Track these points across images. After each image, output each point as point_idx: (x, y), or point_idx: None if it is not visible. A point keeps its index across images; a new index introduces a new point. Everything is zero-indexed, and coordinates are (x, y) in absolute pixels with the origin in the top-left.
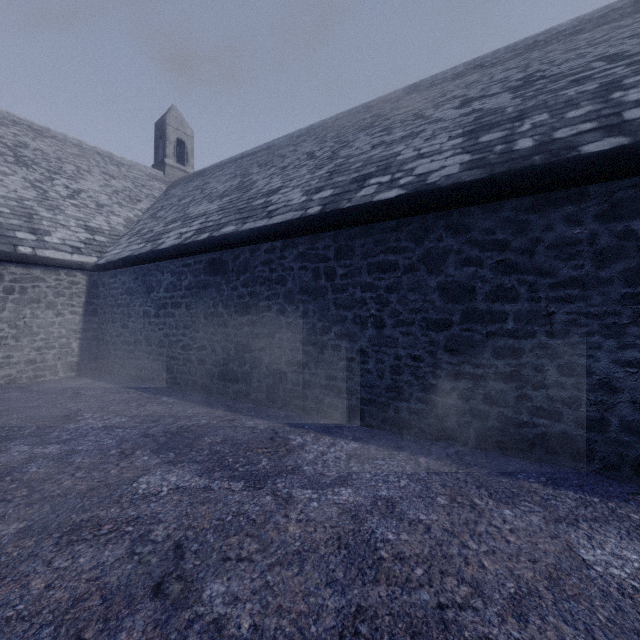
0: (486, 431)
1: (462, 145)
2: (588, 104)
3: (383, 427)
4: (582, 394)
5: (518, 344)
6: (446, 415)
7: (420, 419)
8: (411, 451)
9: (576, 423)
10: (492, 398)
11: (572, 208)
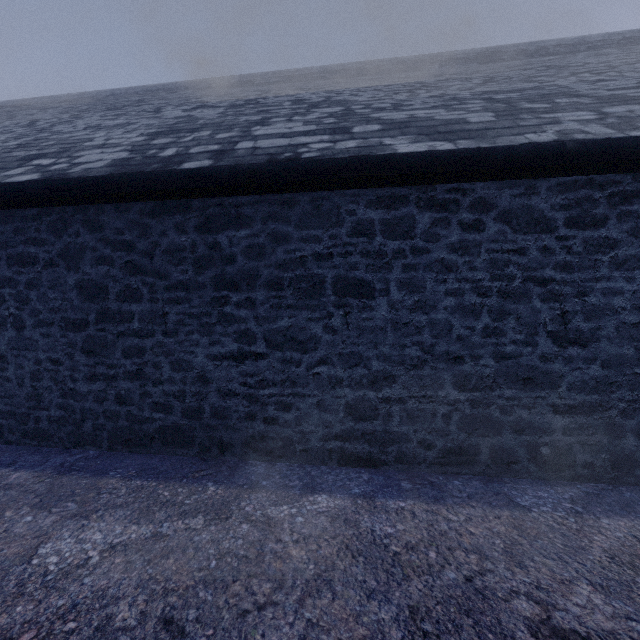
0: (117, 431)
1: (137, 143)
2: (236, 130)
3: (23, 441)
4: (187, 387)
5: (142, 343)
6: (83, 420)
7: (60, 427)
8: (20, 466)
9: (183, 414)
10: (122, 398)
11: (180, 217)
